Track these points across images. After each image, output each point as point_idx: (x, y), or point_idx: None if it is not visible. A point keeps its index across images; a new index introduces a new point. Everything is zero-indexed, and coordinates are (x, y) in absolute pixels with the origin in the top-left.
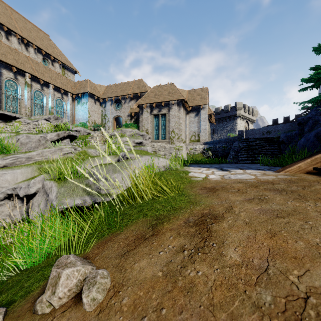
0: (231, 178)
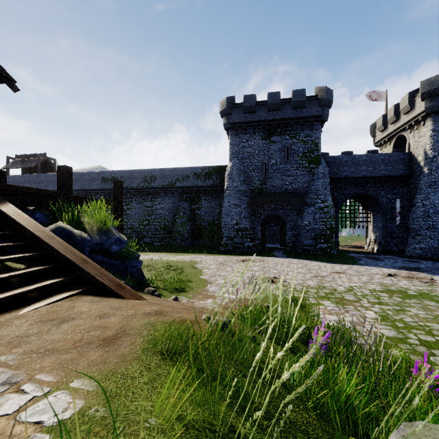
0: (8, 376)
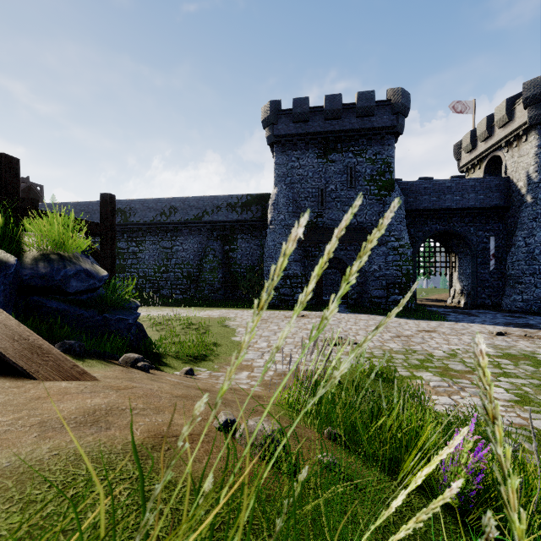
0: None
